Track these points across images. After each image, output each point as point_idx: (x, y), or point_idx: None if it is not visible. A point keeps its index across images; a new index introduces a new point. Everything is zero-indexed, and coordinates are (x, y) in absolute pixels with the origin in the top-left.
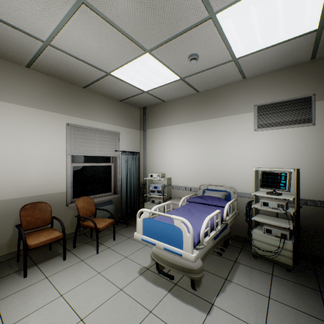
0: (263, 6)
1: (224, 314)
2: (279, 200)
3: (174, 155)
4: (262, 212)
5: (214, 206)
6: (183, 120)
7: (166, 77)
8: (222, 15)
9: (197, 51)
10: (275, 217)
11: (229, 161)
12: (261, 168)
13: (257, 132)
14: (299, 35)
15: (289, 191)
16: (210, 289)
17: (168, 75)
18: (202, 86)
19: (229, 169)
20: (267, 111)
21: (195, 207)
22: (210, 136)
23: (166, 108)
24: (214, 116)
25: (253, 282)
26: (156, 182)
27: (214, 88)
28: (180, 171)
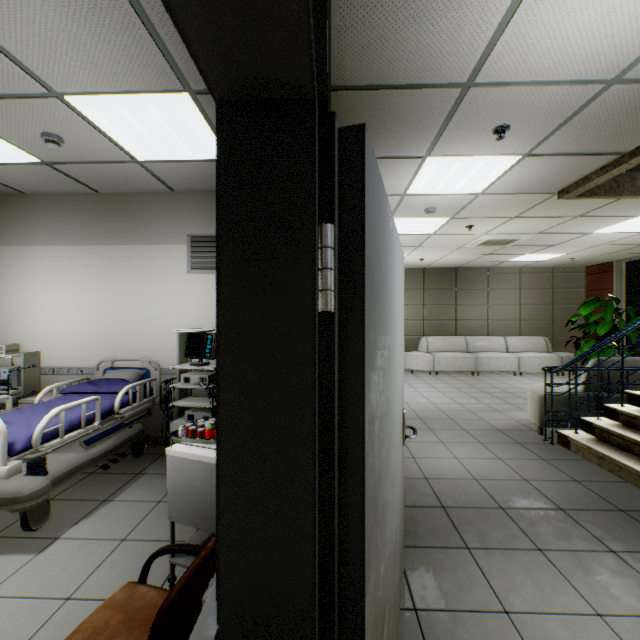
0: (138, 113)
1: (72, 543)
2: (206, 373)
3: (49, 307)
4: (198, 393)
5: (110, 394)
6: (68, 238)
7: (6, 152)
8: (76, 101)
9: (56, 131)
10: (208, 397)
11: (152, 319)
12: (184, 329)
13: (192, 276)
14: (214, 160)
15: (214, 359)
16: (66, 521)
17: (9, 150)
18: (102, 185)
19: (153, 332)
20: (204, 247)
21: (69, 399)
22: (121, 276)
23: (29, 208)
24: (128, 241)
25: (149, 491)
26: (2, 364)
27: (128, 193)
28: (62, 339)
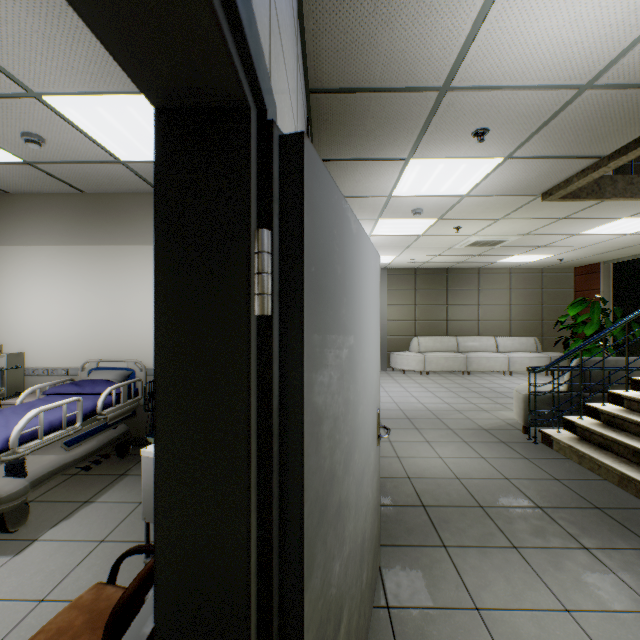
0: (118, 114)
1: (49, 544)
2: None
3: (34, 307)
4: None
5: (93, 395)
6: (52, 238)
7: None
8: (55, 101)
9: (36, 131)
10: None
11: (138, 320)
12: None
13: None
14: None
15: None
16: (46, 523)
17: None
18: (87, 185)
19: (138, 333)
20: None
21: (52, 401)
22: (106, 276)
23: (13, 208)
24: (114, 241)
25: (131, 492)
26: None
27: (114, 193)
28: (47, 339)
